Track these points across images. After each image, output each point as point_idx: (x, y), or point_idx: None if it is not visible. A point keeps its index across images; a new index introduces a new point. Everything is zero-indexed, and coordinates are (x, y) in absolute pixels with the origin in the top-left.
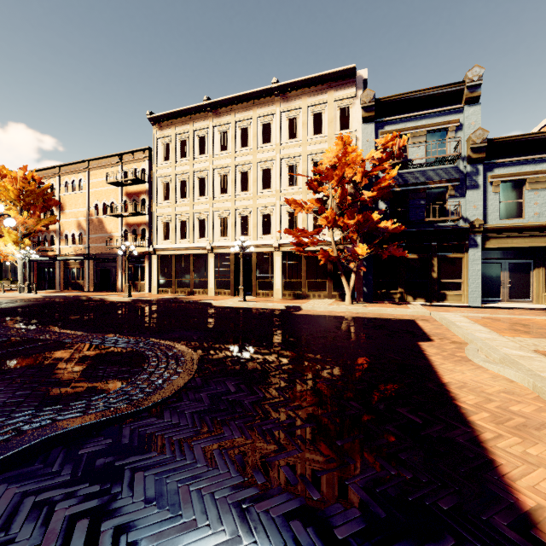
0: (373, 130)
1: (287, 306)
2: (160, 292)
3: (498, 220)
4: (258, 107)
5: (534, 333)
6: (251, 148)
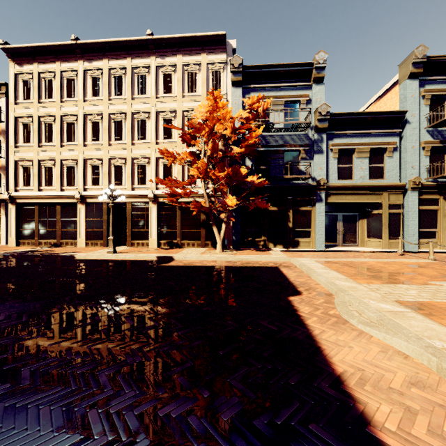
0: (241, 95)
1: (158, 257)
2: (19, 244)
3: (336, 180)
4: (133, 58)
5: (379, 277)
6: (125, 97)
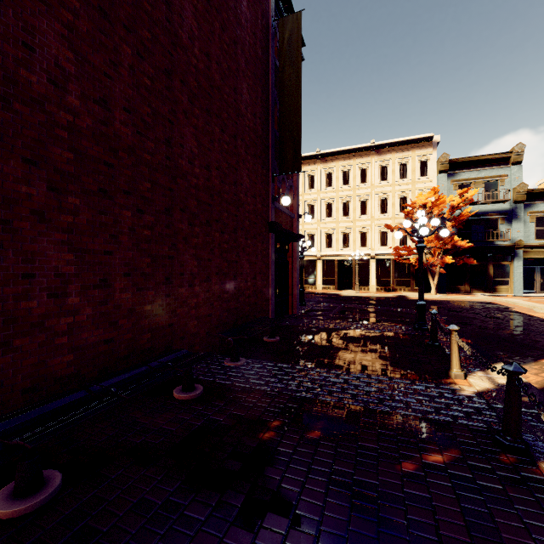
0: (446, 179)
1: (396, 295)
2: None
3: (534, 240)
4: (357, 158)
5: None
6: (351, 185)
